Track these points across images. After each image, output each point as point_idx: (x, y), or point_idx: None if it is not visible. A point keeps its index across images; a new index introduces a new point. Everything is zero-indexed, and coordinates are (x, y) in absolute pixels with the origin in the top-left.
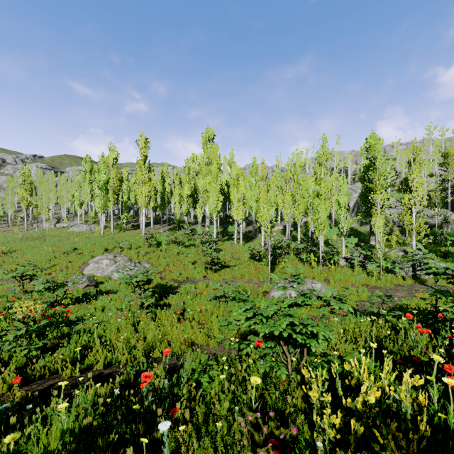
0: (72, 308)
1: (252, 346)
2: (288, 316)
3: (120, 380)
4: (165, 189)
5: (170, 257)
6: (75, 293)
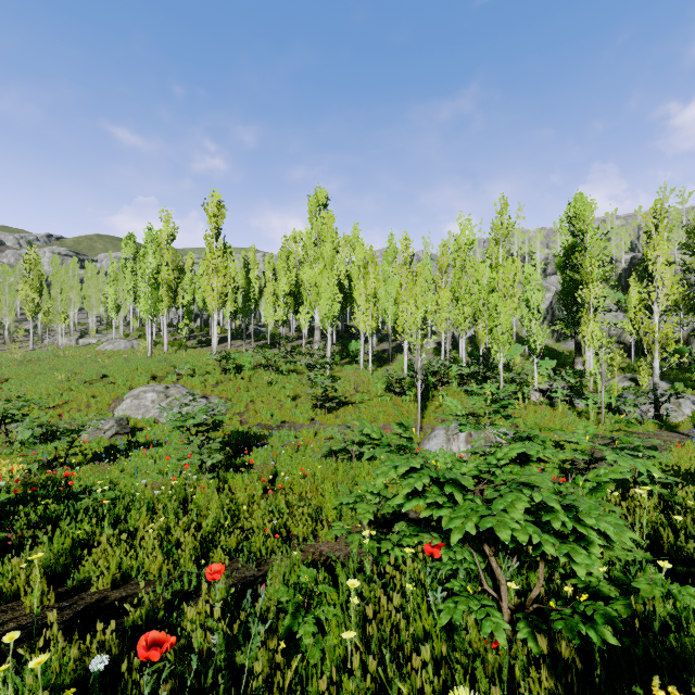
0: (83, 470)
1: (409, 551)
2: (524, 486)
3: (135, 617)
4: (250, 283)
5: (257, 388)
6: (94, 446)
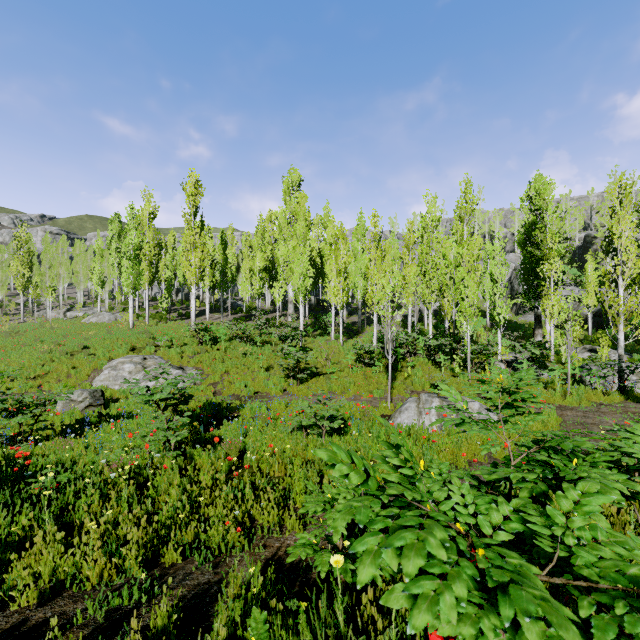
0: (47, 446)
1: None
2: None
3: None
4: (227, 259)
5: (231, 359)
6: (66, 418)
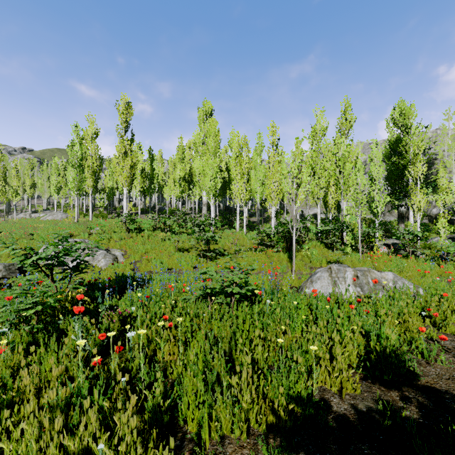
0: None
1: None
2: None
3: None
4: (154, 169)
5: (152, 243)
6: None
